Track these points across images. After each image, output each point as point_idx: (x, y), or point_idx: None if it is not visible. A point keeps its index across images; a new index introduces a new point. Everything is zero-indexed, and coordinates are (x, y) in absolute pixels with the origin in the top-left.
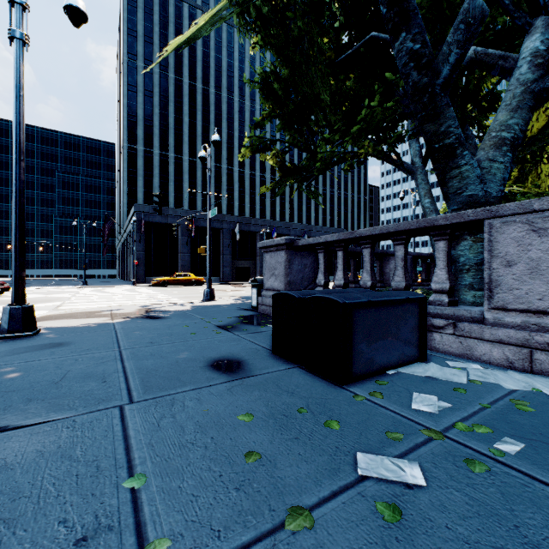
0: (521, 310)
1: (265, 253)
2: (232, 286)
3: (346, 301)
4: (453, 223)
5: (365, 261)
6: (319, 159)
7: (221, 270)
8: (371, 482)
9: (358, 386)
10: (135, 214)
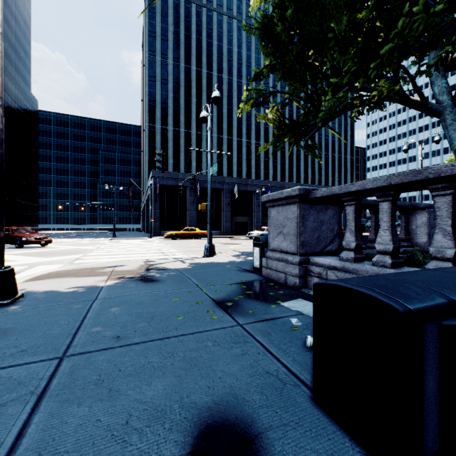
0: None
1: (270, 208)
2: (232, 239)
3: None
4: None
5: (440, 216)
6: (322, 109)
7: (222, 225)
8: None
9: None
10: (152, 179)
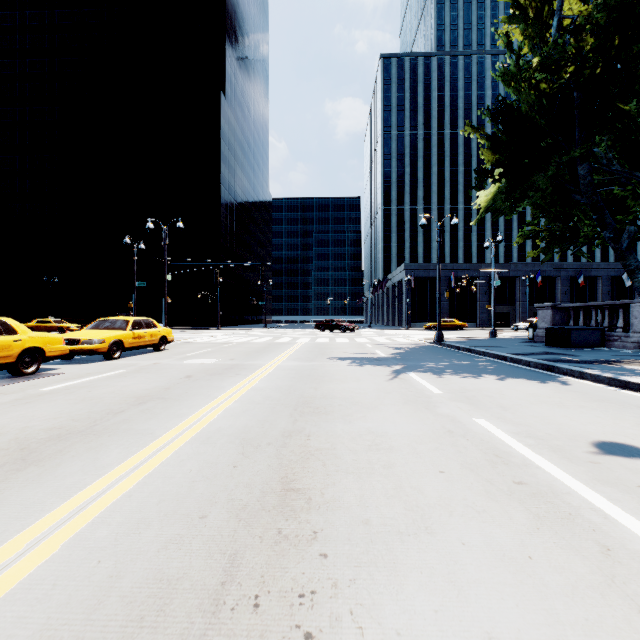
0: (638, 333)
1: (538, 310)
2: None
3: (568, 328)
4: (621, 304)
5: (593, 315)
6: (582, 236)
7: (477, 316)
8: (564, 350)
9: (572, 348)
10: (404, 272)
